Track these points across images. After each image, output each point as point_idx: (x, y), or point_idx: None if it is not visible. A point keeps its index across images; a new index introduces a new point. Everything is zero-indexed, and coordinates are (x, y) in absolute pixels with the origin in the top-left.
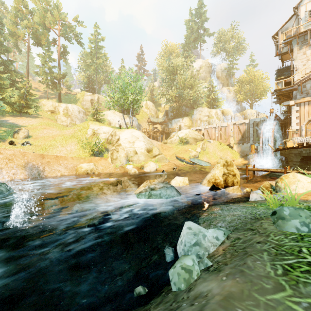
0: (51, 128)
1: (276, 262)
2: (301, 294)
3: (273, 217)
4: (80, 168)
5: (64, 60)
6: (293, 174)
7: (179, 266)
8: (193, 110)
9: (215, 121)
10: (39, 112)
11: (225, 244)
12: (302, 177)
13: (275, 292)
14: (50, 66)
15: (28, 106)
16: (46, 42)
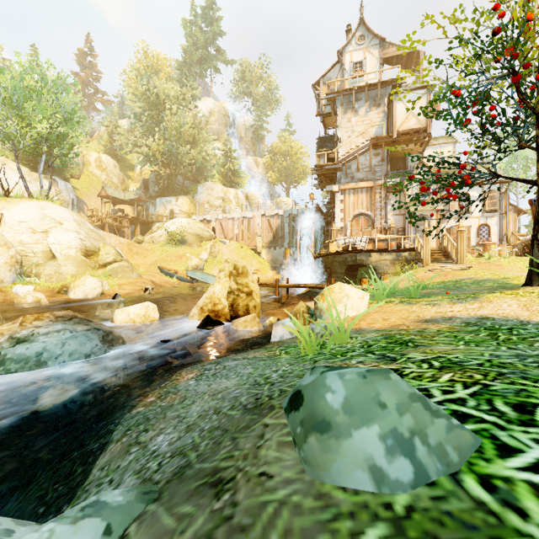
0: None
1: None
2: None
3: (292, 419)
4: None
5: None
6: (339, 286)
7: None
8: (196, 185)
9: (235, 209)
10: None
11: None
12: (351, 290)
13: None
14: None
15: None
16: None
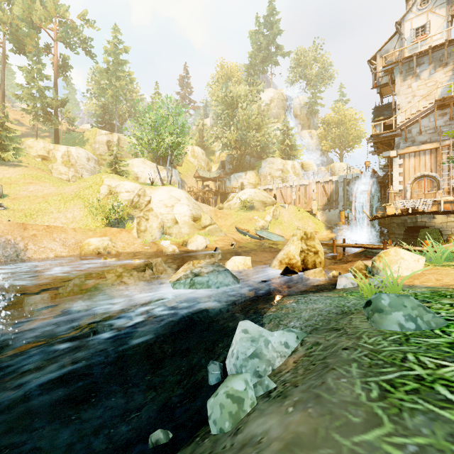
0: (41, 182)
1: (370, 378)
2: (406, 430)
3: (367, 309)
4: (88, 245)
5: (64, 79)
6: (395, 250)
7: (223, 392)
8: (260, 161)
9: (292, 178)
10: (22, 159)
11: (298, 353)
12: (406, 254)
13: (366, 430)
14: (41, 86)
15: (2, 148)
16: (34, 48)
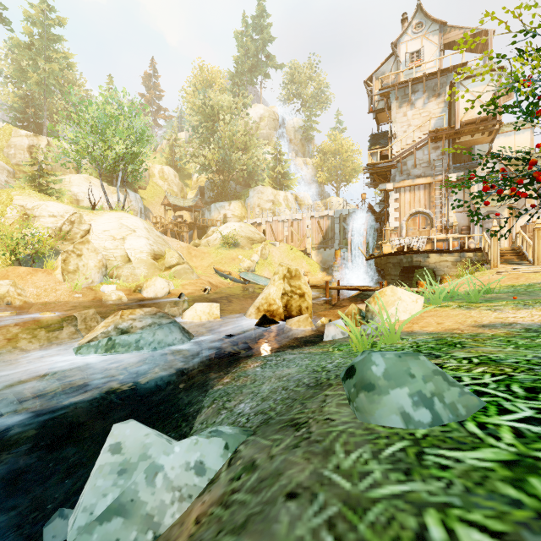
0: None
1: None
2: None
3: (347, 384)
4: None
5: None
6: (391, 289)
7: None
8: (248, 190)
9: (284, 212)
10: None
11: (214, 491)
12: (404, 293)
13: None
14: None
15: None
16: None
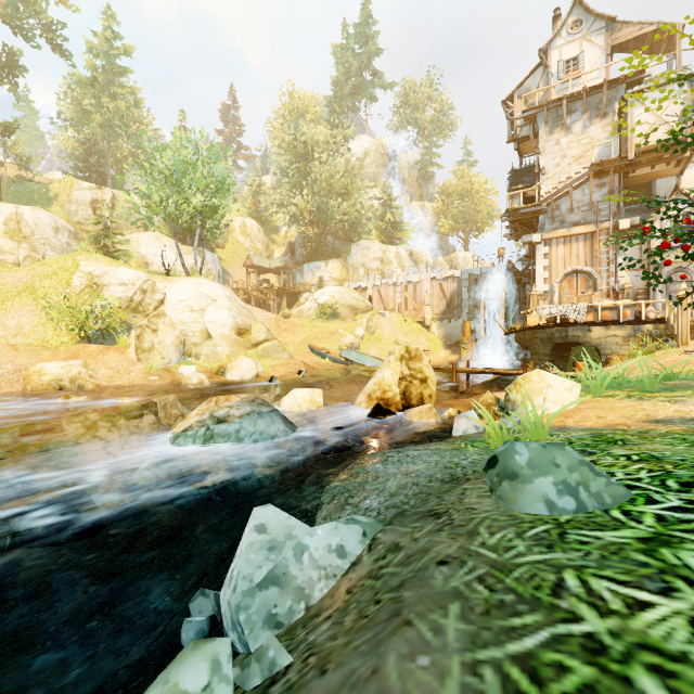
0: None
1: (484, 650)
2: None
3: (489, 474)
4: (39, 374)
5: (11, 90)
6: (538, 374)
7: None
8: (349, 245)
9: (396, 272)
10: None
11: (359, 570)
12: (554, 379)
13: None
14: None
15: None
16: None
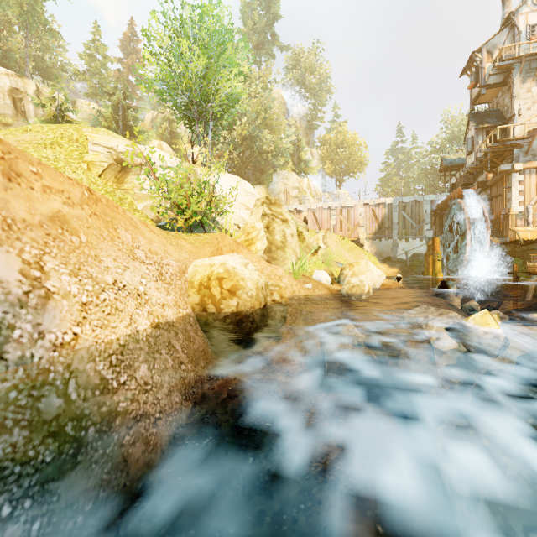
0: None
1: None
2: None
3: None
4: (238, 277)
5: None
6: None
7: None
8: (271, 174)
9: (310, 200)
10: None
11: None
12: None
13: None
14: None
15: None
16: None
